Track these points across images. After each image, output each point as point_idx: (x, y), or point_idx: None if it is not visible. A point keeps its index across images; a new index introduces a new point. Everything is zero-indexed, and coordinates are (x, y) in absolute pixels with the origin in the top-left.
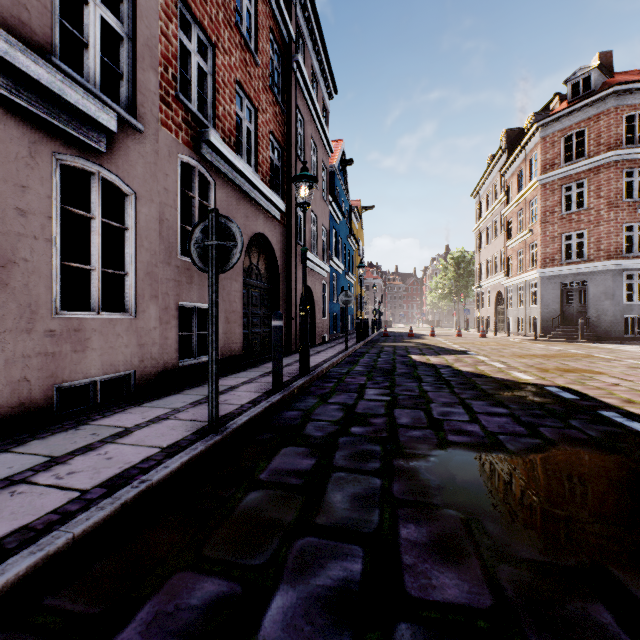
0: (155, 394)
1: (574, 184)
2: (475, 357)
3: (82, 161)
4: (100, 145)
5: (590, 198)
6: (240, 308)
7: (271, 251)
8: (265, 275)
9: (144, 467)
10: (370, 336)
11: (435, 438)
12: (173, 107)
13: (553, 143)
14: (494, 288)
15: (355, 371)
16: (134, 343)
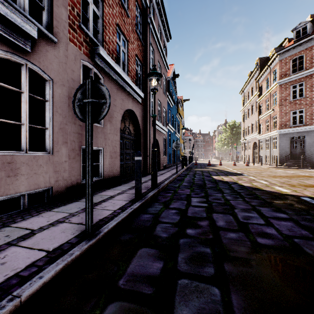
0: (63, 201)
1: (297, 84)
2: (248, 177)
3: (14, 56)
4: (26, 46)
5: (307, 91)
6: (118, 150)
7: (136, 119)
8: (133, 132)
9: (24, 275)
10: (188, 165)
11: (248, 240)
12: (77, 32)
13: (286, 63)
14: (252, 140)
15: (183, 185)
16: (51, 170)
